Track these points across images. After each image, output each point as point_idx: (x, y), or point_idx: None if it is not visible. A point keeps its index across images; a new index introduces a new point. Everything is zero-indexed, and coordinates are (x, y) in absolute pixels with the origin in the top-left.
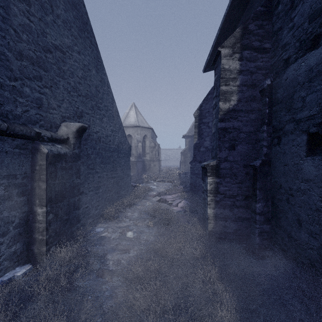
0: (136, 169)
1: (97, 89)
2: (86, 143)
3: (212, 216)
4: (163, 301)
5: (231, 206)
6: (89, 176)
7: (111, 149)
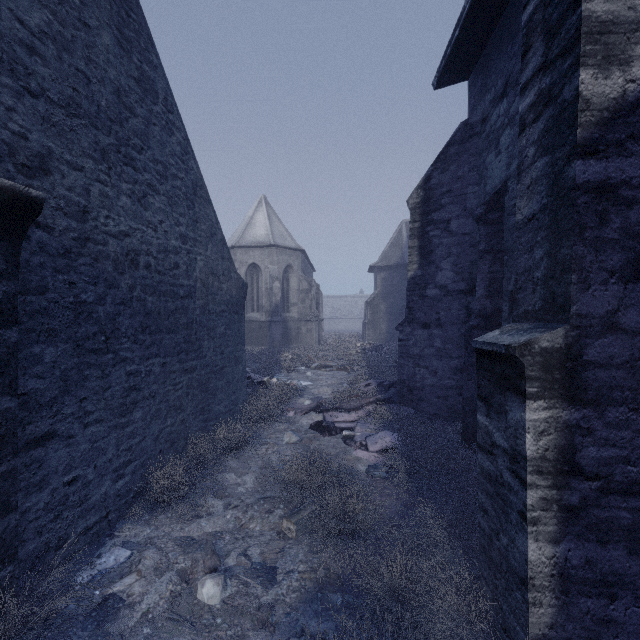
0: (268, 338)
1: (122, 100)
2: (72, 266)
3: (545, 572)
4: None
5: (635, 530)
6: (87, 375)
7: (182, 289)
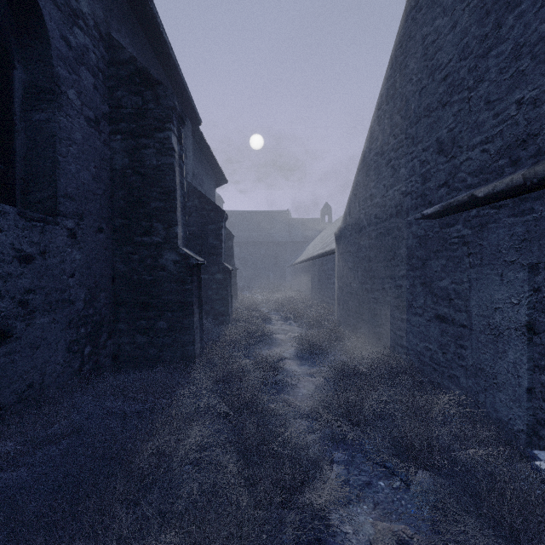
0: None
1: None
2: None
3: None
4: (248, 432)
5: None
6: None
7: None
